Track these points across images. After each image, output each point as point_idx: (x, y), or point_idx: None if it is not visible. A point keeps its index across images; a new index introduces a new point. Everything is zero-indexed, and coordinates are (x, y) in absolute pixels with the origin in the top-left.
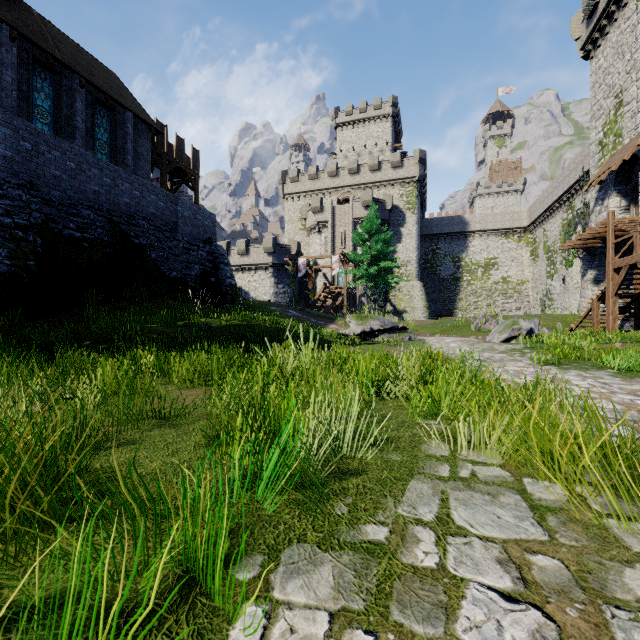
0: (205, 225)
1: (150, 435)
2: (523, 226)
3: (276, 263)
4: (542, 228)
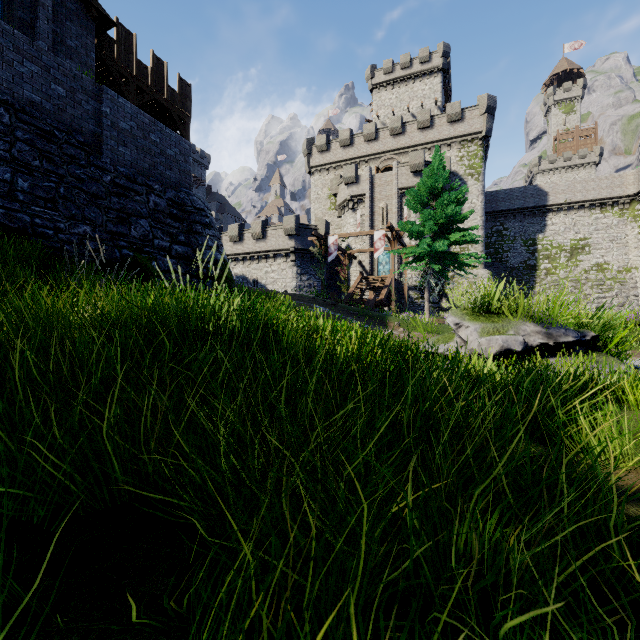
0: (168, 155)
1: None
2: (628, 194)
3: (299, 248)
4: None
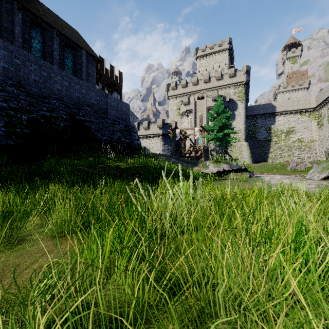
0: (123, 110)
1: None
2: (312, 107)
3: (164, 133)
4: (326, 107)
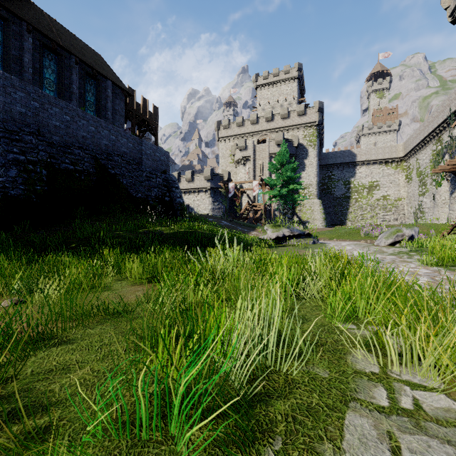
0: (161, 160)
1: (91, 333)
2: (399, 156)
3: (213, 187)
4: (415, 158)
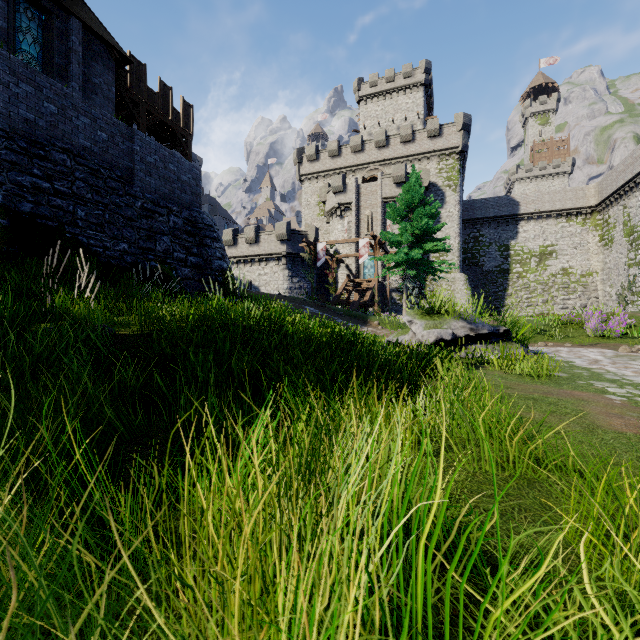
0: (183, 181)
1: None
2: (590, 205)
3: (290, 252)
4: (620, 205)
